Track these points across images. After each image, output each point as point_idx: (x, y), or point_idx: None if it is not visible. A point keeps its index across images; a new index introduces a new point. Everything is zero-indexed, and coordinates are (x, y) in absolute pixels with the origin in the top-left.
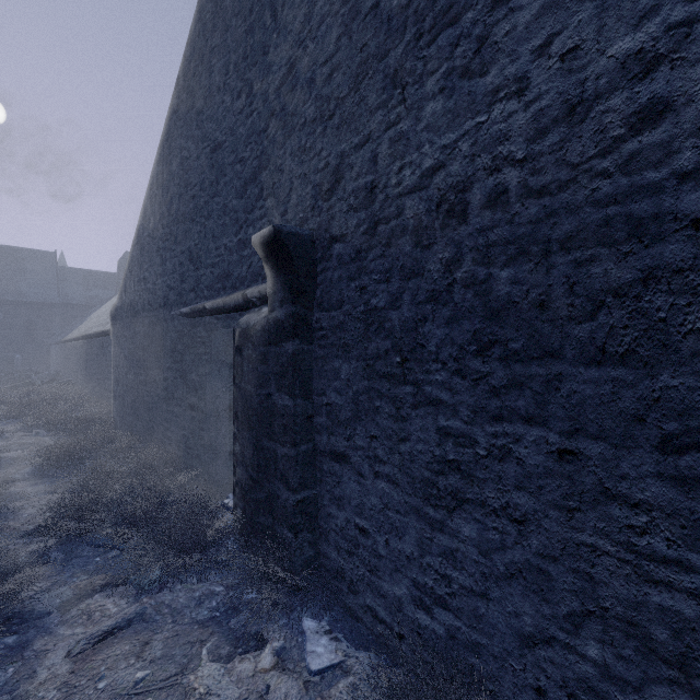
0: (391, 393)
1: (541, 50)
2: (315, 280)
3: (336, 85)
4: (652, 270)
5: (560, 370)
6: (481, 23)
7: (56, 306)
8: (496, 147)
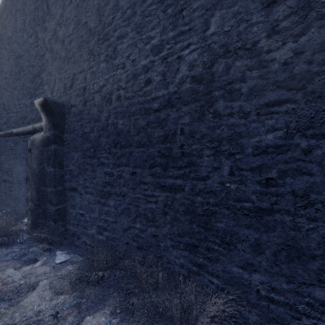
0: (91, 162)
1: (128, 57)
2: (65, 121)
3: (72, 47)
4: (148, 122)
5: (132, 149)
6: (115, 43)
7: None
8: (118, 82)
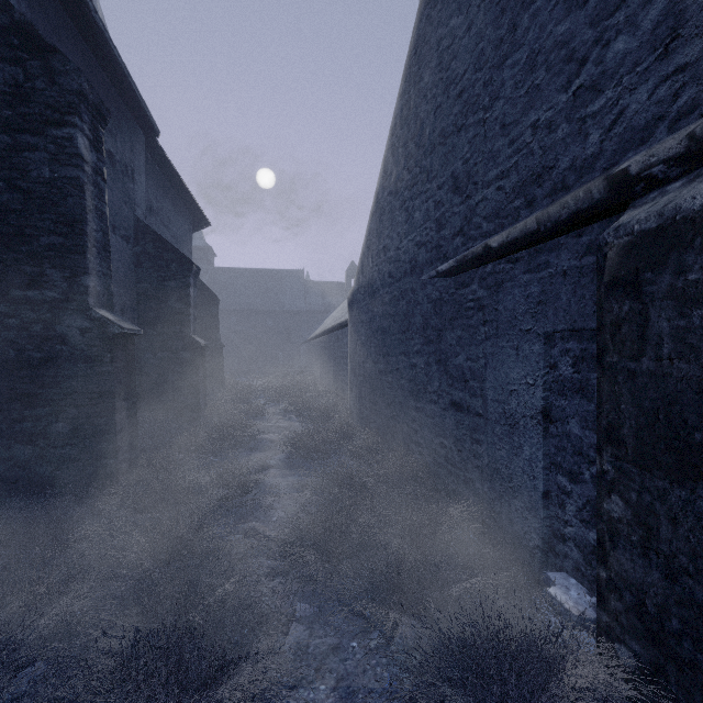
0: None
1: None
2: None
3: None
4: None
5: None
6: None
7: (303, 313)
8: None
